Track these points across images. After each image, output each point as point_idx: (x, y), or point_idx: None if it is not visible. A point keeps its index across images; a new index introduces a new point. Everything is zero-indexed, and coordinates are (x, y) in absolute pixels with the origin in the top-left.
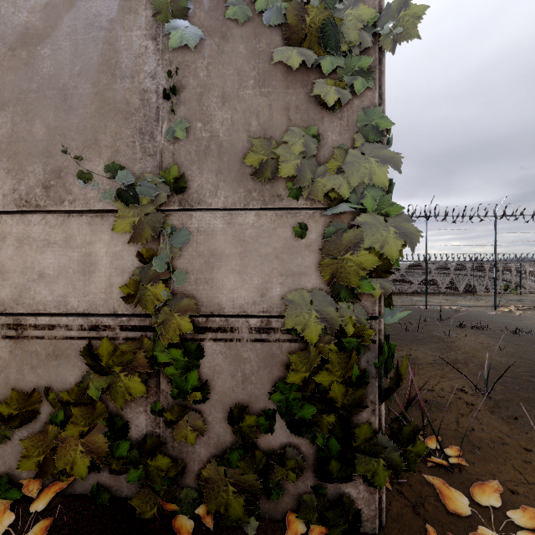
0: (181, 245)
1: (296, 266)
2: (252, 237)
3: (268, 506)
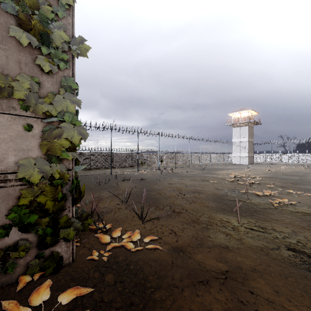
0: None
1: (25, 146)
2: None
3: (5, 279)
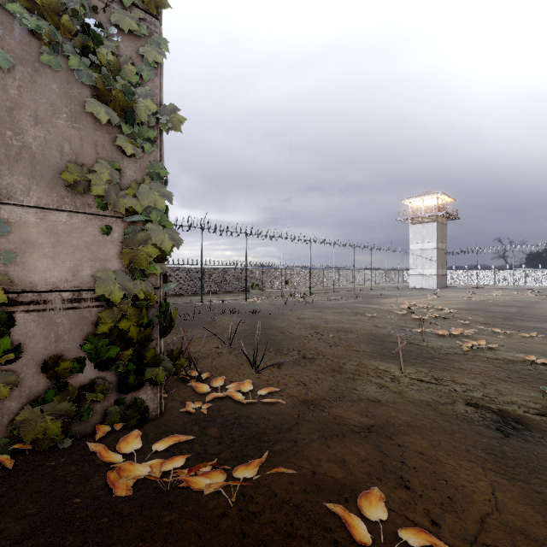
0: (3, 232)
1: (103, 255)
2: (65, 232)
3: (80, 428)
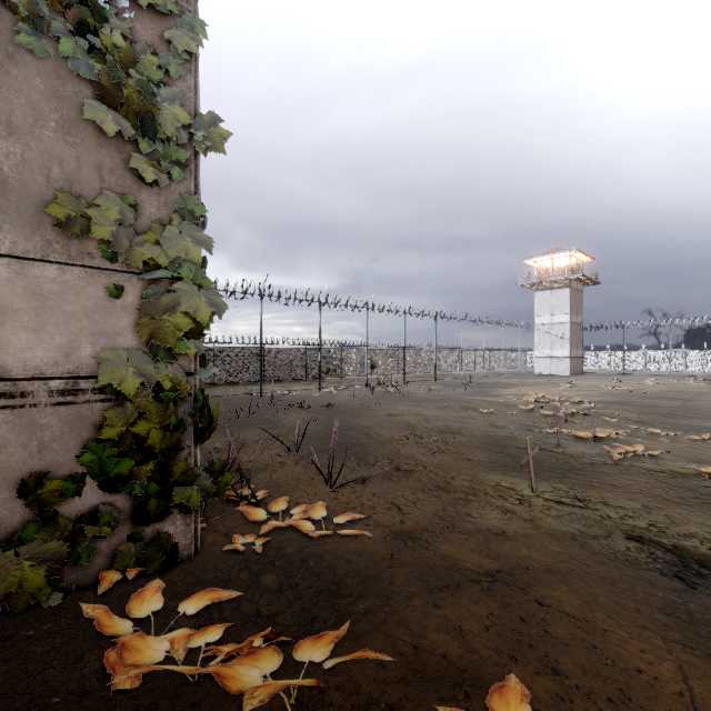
0: None
1: (111, 326)
2: (53, 293)
3: (76, 576)
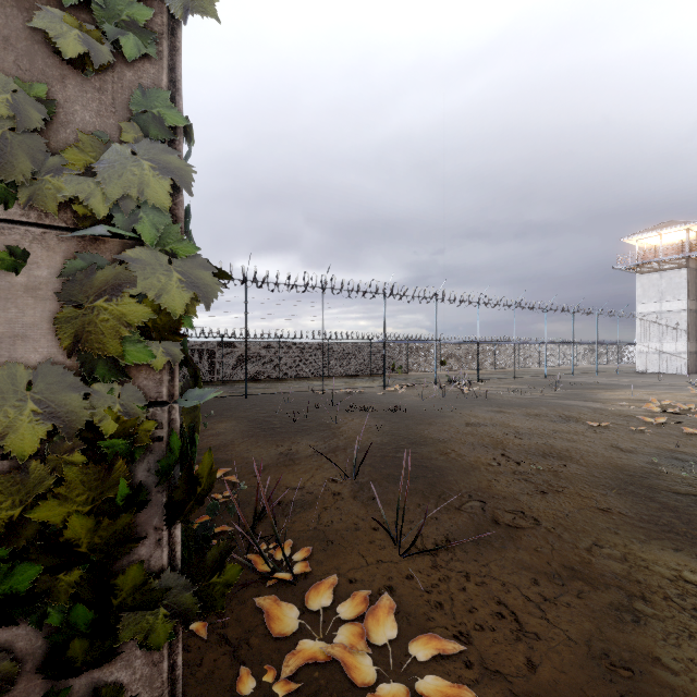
0: None
1: (4, 323)
2: None
3: None
